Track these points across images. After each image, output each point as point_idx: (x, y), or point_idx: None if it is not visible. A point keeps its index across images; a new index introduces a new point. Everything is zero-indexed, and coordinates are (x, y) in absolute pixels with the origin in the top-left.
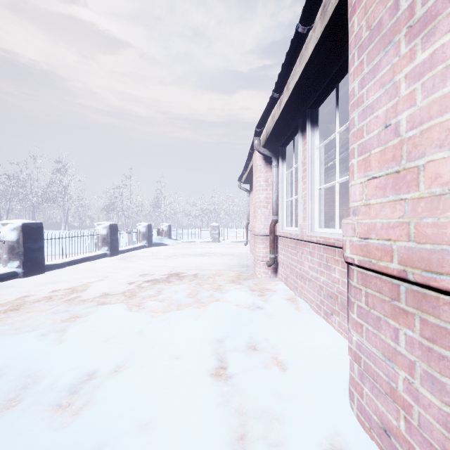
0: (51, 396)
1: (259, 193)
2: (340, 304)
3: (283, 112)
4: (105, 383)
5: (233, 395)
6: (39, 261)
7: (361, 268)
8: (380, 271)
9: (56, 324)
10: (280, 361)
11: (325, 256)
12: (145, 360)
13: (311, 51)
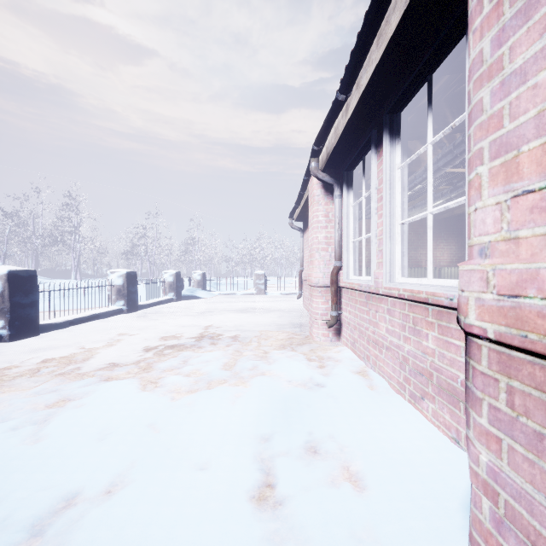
0: None
1: (316, 231)
2: (436, 386)
3: (351, 120)
4: (88, 516)
5: (285, 539)
6: (31, 319)
7: (499, 344)
8: None
9: (37, 411)
10: (354, 473)
11: (411, 316)
12: (154, 473)
13: (396, 24)
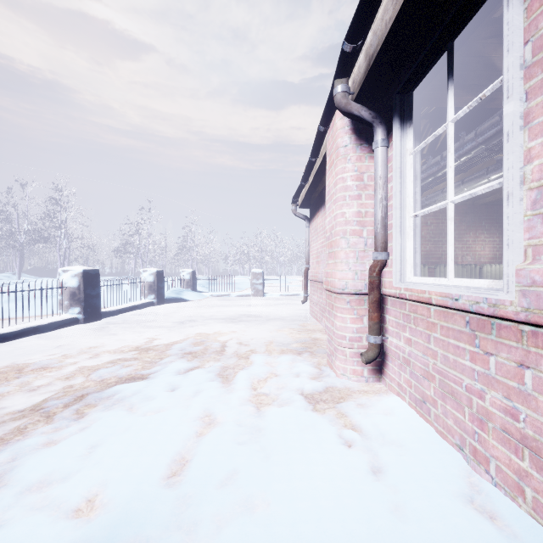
0: None
1: (342, 203)
2: None
3: None
4: None
5: None
6: None
7: None
8: None
9: None
10: None
11: None
12: None
13: None
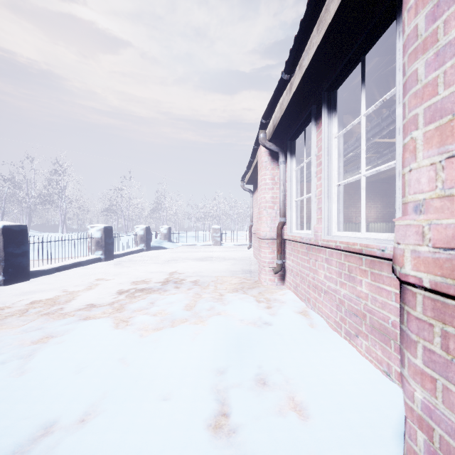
0: None
1: (264, 192)
2: (369, 325)
3: (294, 97)
4: (63, 443)
5: None
6: (22, 267)
7: (434, 293)
8: None
9: (23, 347)
10: (299, 403)
11: (347, 264)
12: (122, 403)
13: (335, 11)
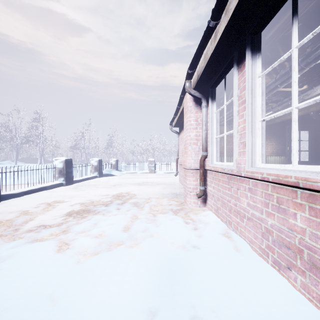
0: None
1: (189, 131)
2: (307, 262)
3: (219, 44)
4: None
5: None
6: None
7: None
8: None
9: None
10: None
11: (275, 196)
12: None
13: None
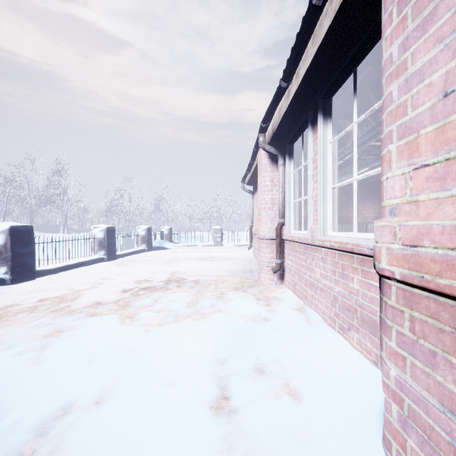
0: (12, 440)
1: (264, 193)
2: (360, 319)
3: (292, 103)
4: (81, 421)
5: (238, 438)
6: (28, 266)
7: (404, 284)
8: (438, 290)
9: (36, 340)
10: (293, 388)
11: (340, 263)
12: (132, 388)
13: (327, 27)
